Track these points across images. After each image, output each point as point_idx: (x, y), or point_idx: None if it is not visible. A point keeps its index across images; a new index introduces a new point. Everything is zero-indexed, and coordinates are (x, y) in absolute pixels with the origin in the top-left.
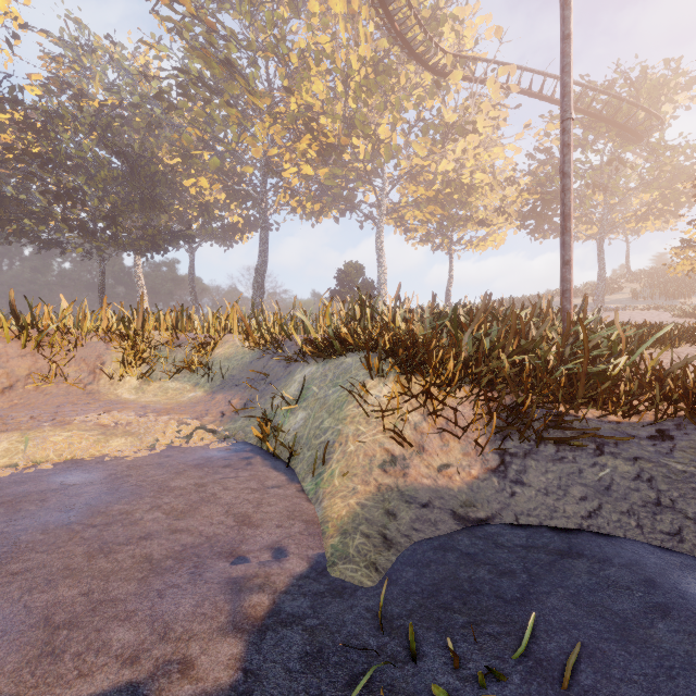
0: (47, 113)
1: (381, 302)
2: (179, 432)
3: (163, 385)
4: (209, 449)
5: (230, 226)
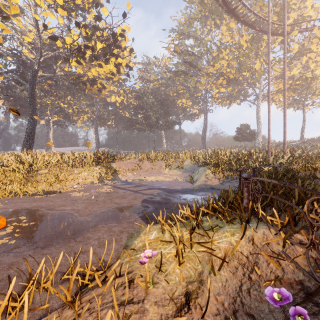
0: (141, 92)
1: (223, 152)
2: (177, 178)
3: (173, 171)
4: (181, 181)
5: (193, 114)
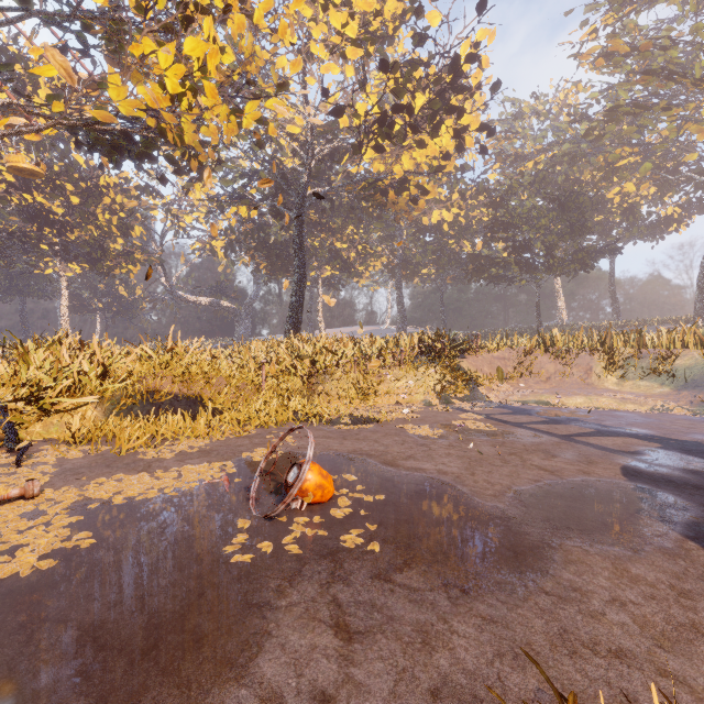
0: (502, 190)
1: None
2: (664, 407)
3: (635, 383)
4: (688, 416)
5: (660, 220)
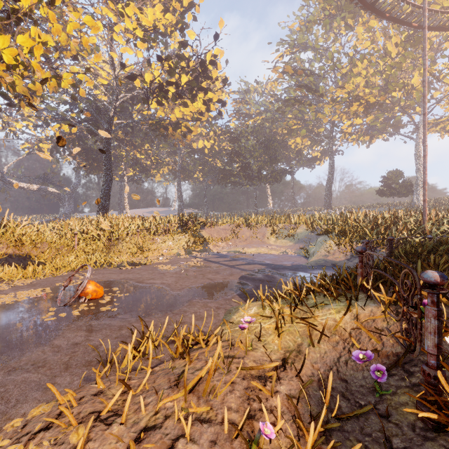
0: (237, 133)
1: (354, 215)
2: (286, 251)
3: (281, 241)
4: (292, 255)
5: (312, 158)
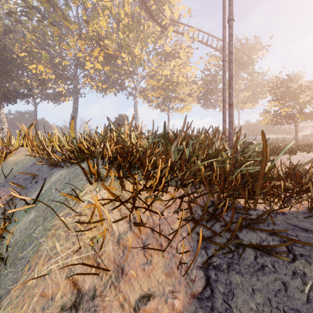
0: None
1: (123, 127)
2: None
3: None
4: None
5: (58, 93)
